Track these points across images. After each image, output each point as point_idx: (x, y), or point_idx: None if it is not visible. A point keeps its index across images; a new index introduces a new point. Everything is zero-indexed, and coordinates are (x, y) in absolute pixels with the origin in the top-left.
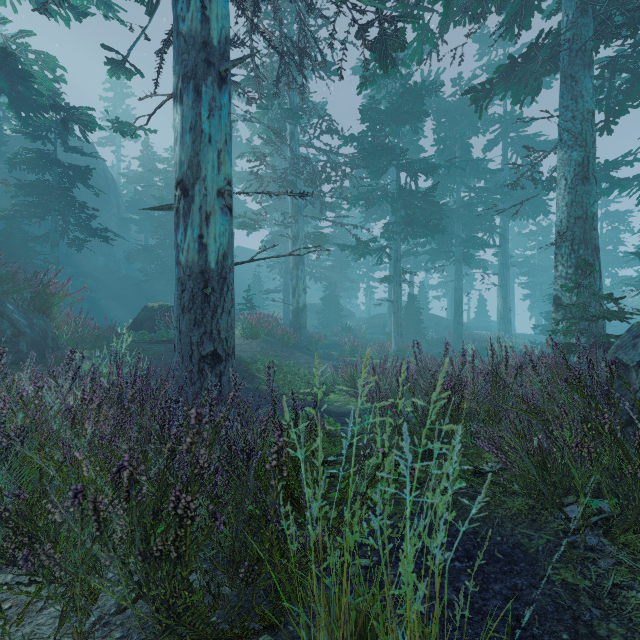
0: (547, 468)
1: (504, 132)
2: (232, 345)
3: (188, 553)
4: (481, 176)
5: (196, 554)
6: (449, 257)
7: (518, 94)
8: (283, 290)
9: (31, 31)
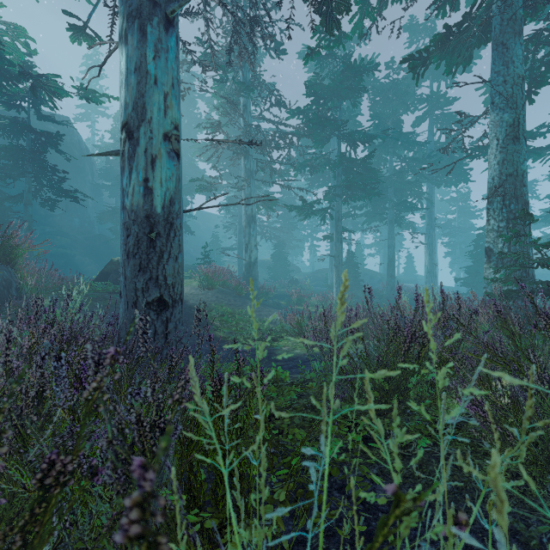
0: None
1: (431, 110)
2: (179, 291)
3: None
4: (411, 148)
5: None
6: (383, 219)
7: (451, 63)
8: (238, 247)
9: (1, 3)
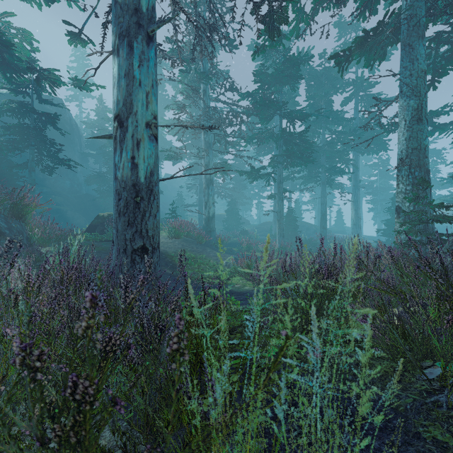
0: (406, 337)
1: (356, 92)
2: (157, 241)
3: (88, 438)
4: (340, 123)
5: (96, 438)
6: (317, 181)
7: (369, 59)
8: (198, 204)
9: (12, 12)
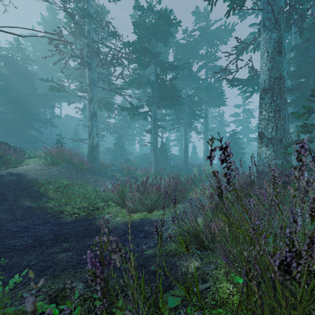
0: None
1: (207, 62)
2: None
3: None
4: (196, 82)
5: None
6: (181, 123)
7: (233, 0)
8: None
9: None
